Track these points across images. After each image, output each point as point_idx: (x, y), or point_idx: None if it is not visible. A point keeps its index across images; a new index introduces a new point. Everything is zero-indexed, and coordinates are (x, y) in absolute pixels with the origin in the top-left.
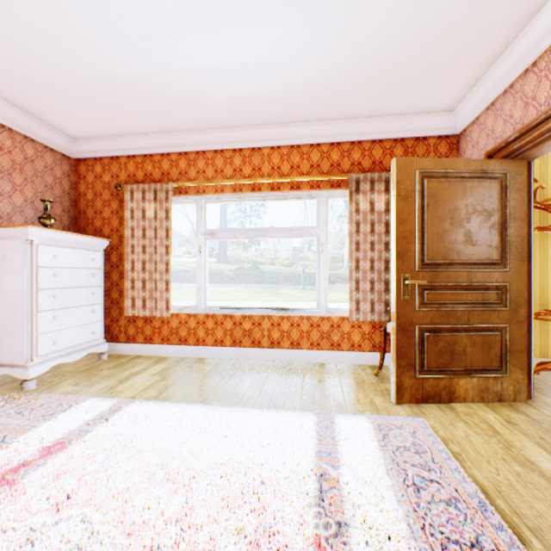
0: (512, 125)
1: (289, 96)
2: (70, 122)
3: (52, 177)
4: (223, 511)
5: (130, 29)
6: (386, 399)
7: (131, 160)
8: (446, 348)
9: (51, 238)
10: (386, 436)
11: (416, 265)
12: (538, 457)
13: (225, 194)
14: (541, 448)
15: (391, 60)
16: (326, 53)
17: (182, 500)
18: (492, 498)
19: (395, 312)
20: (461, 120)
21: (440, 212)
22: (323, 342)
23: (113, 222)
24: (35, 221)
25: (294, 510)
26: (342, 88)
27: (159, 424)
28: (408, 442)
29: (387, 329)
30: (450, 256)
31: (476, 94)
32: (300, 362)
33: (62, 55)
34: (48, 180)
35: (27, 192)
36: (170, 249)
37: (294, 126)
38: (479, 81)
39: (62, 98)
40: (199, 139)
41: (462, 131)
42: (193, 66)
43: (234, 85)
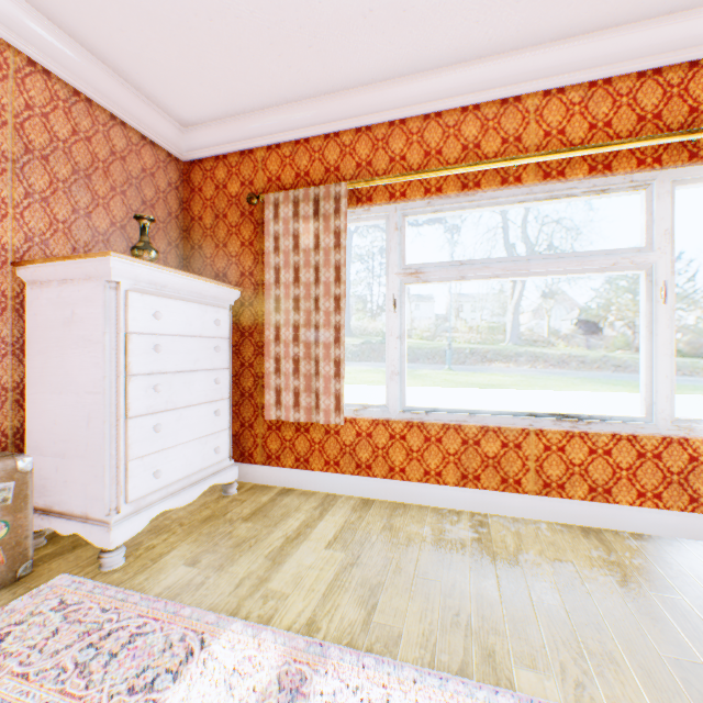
0: None
1: None
2: (179, 87)
3: (153, 189)
4: None
5: None
6: None
7: (272, 153)
8: None
9: (149, 279)
10: None
11: None
12: None
13: (444, 195)
14: None
15: None
16: None
17: None
18: None
19: None
20: None
21: None
22: (668, 492)
23: (243, 261)
24: None
25: None
26: None
27: None
28: None
29: None
30: None
31: None
32: (613, 529)
33: None
34: (146, 193)
35: (114, 209)
36: (341, 302)
37: (604, 34)
38: None
39: (168, 22)
40: (395, 97)
41: None
42: None
43: None
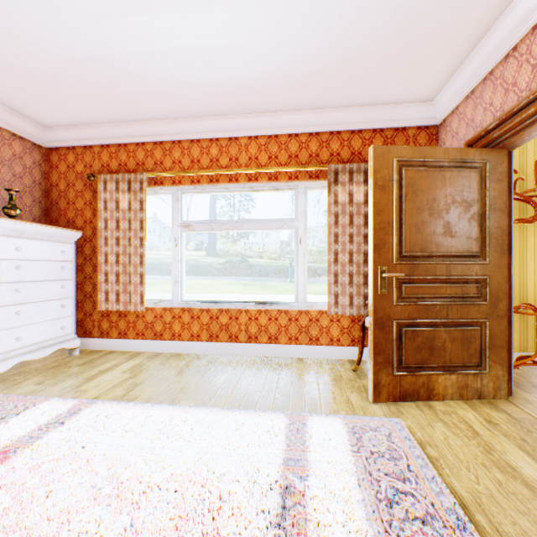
0: (492, 113)
1: (265, 83)
2: (38, 109)
3: (21, 166)
4: (170, 536)
5: (89, 5)
6: (363, 397)
7: (105, 149)
8: (424, 343)
9: (14, 228)
10: (361, 440)
11: (393, 258)
12: (520, 462)
13: (202, 184)
14: (523, 452)
15: (368, 44)
16: (300, 36)
17: (127, 522)
18: (472, 512)
19: (372, 306)
20: (441, 110)
21: (418, 202)
22: (301, 336)
23: (86, 213)
24: (2, 212)
25: (251, 533)
26: (318, 74)
27: (118, 429)
28: (383, 446)
29: (366, 323)
30: (429, 248)
31: (456, 82)
32: (278, 356)
33: (19, 33)
34: (17, 169)
35: None
36: (144, 241)
37: (271, 115)
38: (459, 68)
39: (26, 82)
40: (174, 128)
41: (442, 121)
42: (161, 48)
43: (207, 70)
